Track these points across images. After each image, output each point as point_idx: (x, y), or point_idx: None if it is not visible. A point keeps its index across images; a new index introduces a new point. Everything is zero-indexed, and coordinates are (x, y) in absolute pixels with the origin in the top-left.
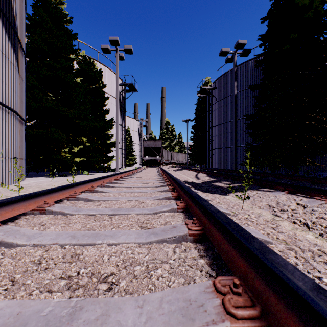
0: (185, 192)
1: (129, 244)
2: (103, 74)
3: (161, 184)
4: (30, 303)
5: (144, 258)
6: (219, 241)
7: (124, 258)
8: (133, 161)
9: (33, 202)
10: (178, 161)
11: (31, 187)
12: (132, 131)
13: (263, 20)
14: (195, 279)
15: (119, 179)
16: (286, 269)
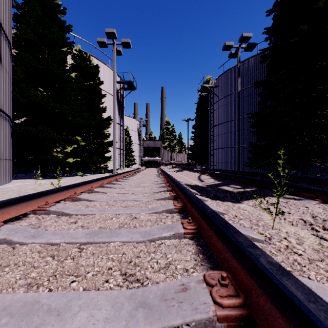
0: (192, 204)
1: None
2: (101, 71)
3: (161, 188)
4: None
5: None
6: None
7: None
8: (132, 161)
9: None
10: (178, 161)
11: (11, 191)
12: (131, 131)
13: (269, 13)
14: None
15: (113, 182)
16: None
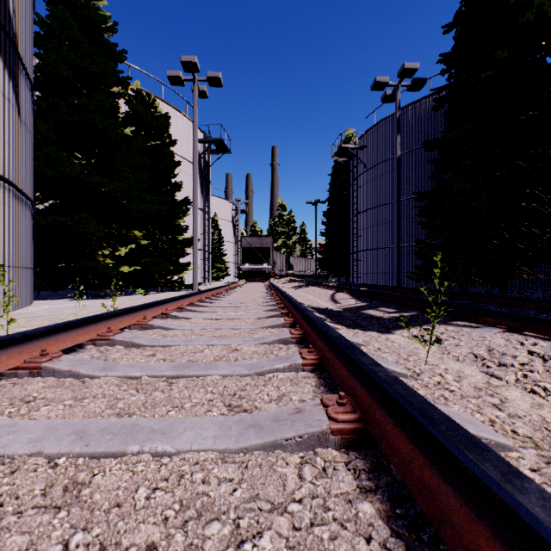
0: (316, 331)
1: (199, 454)
2: (172, 123)
3: (271, 312)
4: None
5: (230, 497)
6: (405, 456)
7: (185, 497)
8: (223, 271)
9: (19, 351)
10: (300, 271)
11: (39, 317)
12: (221, 221)
13: (447, 29)
14: None
15: (197, 303)
16: None
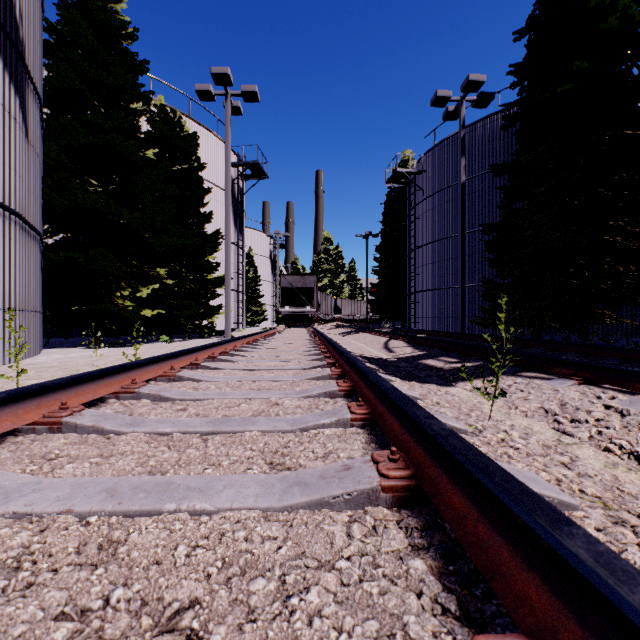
0: (367, 383)
1: (240, 512)
2: (201, 144)
3: (316, 362)
4: None
5: (275, 554)
6: (459, 511)
7: (227, 555)
8: (259, 315)
9: (36, 405)
10: (349, 315)
11: (51, 368)
12: (257, 257)
13: (519, 36)
14: (406, 622)
15: (231, 351)
16: None
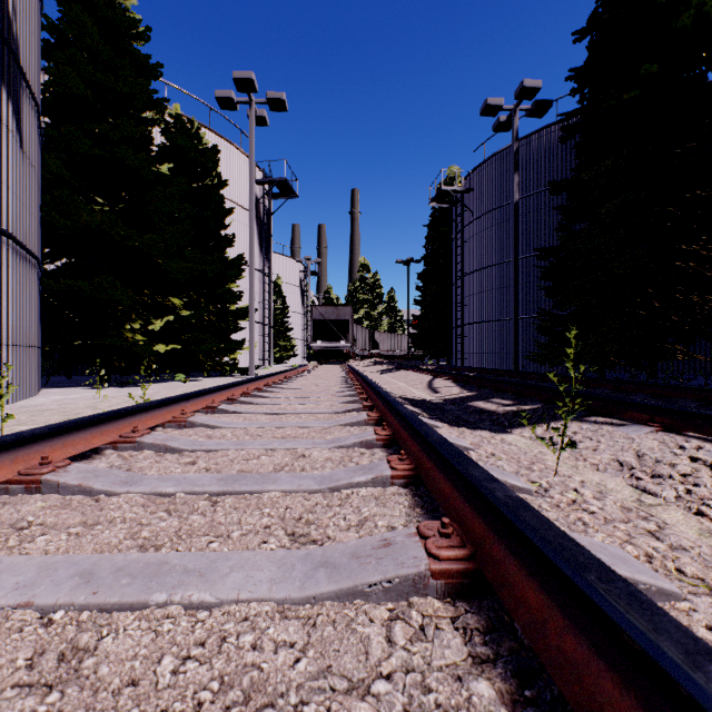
0: (409, 431)
1: (249, 606)
2: (222, 159)
3: (350, 405)
4: None
5: (291, 671)
6: (537, 613)
7: (228, 671)
8: (288, 351)
9: (11, 459)
10: (388, 351)
11: (47, 412)
12: (286, 285)
13: (579, 37)
14: None
15: (253, 392)
16: None
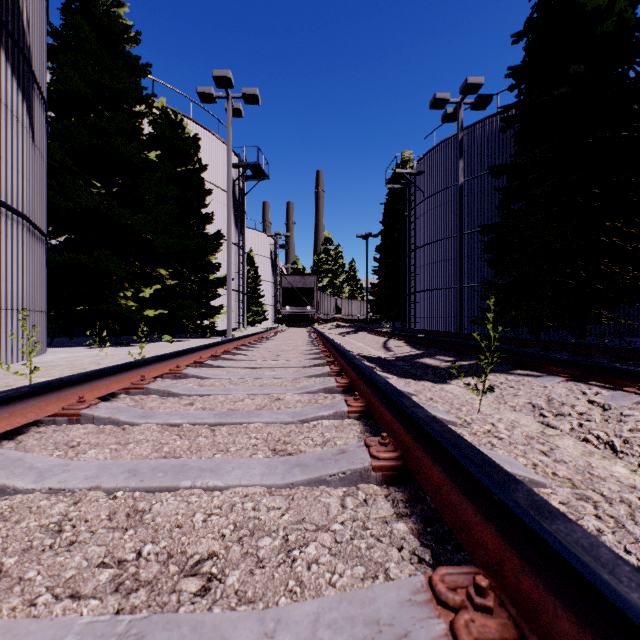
0: (363, 379)
1: (248, 488)
2: (202, 145)
3: (316, 361)
4: (28, 627)
5: (279, 519)
6: (437, 484)
7: (238, 520)
8: (260, 315)
9: (56, 398)
10: (349, 315)
11: (58, 367)
12: (258, 257)
13: (517, 39)
14: (388, 567)
15: (233, 350)
16: (598, 559)
